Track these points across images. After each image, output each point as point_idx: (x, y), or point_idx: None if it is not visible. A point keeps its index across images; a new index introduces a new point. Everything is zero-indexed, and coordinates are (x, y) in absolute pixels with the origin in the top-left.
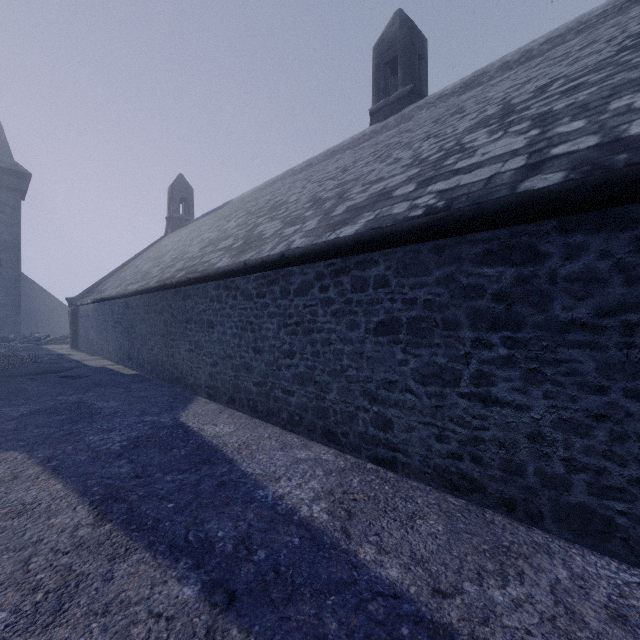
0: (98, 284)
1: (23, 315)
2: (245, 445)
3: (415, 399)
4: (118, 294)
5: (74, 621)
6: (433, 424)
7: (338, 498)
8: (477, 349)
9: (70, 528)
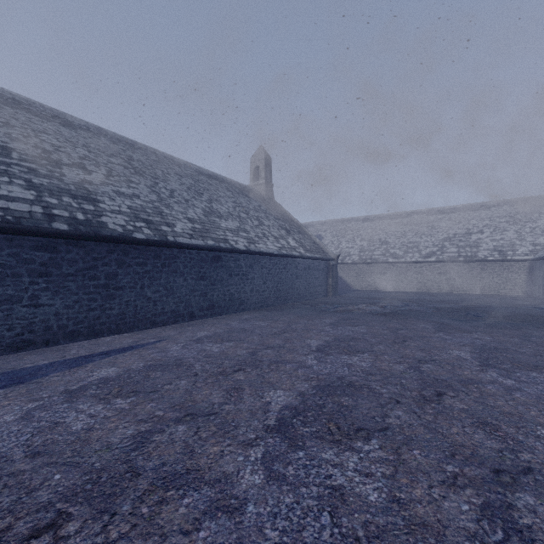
0: None
1: None
2: None
3: None
4: None
5: None
6: (6, 324)
7: None
8: (32, 285)
9: None
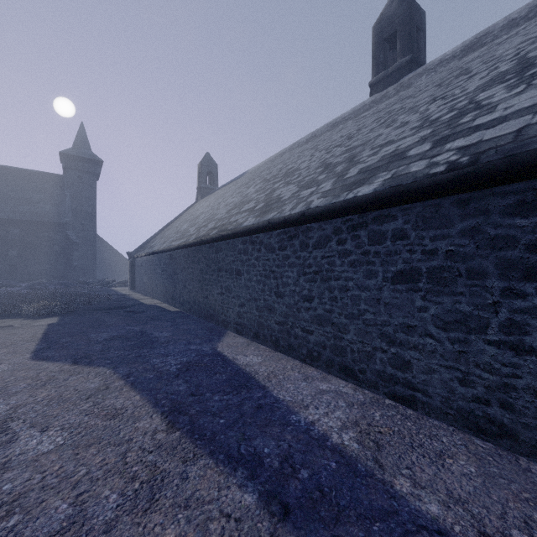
0: (148, 241)
1: (97, 265)
2: (273, 374)
3: (436, 343)
4: (165, 249)
5: (165, 510)
6: (456, 368)
7: (364, 429)
8: (507, 298)
9: (150, 432)
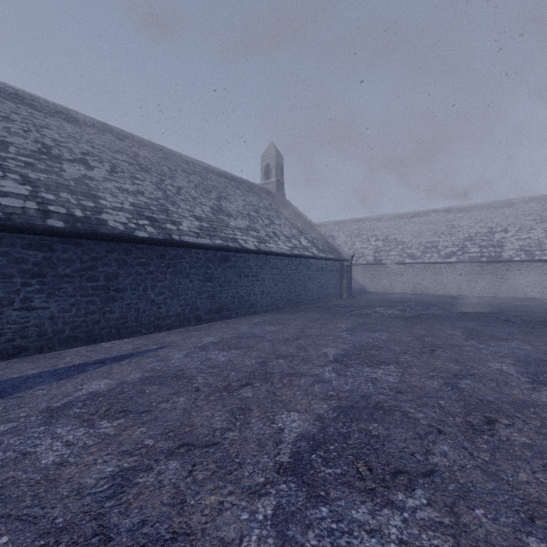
0: None
1: None
2: None
3: None
4: None
5: None
6: None
7: None
8: (24, 287)
9: None
